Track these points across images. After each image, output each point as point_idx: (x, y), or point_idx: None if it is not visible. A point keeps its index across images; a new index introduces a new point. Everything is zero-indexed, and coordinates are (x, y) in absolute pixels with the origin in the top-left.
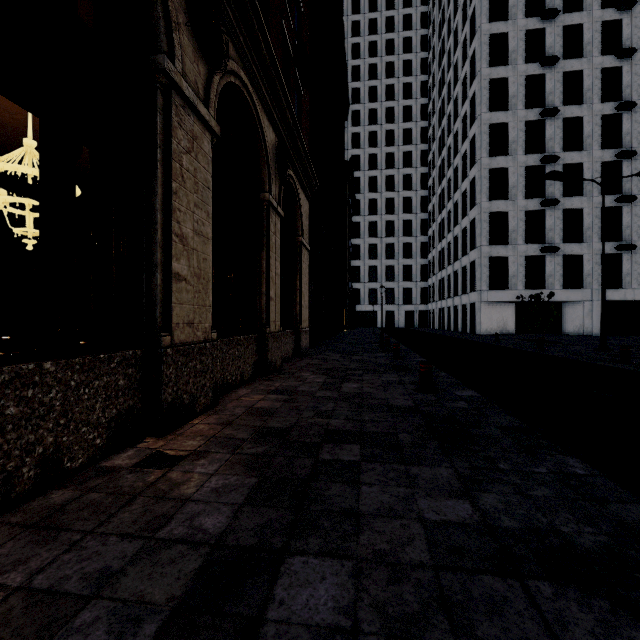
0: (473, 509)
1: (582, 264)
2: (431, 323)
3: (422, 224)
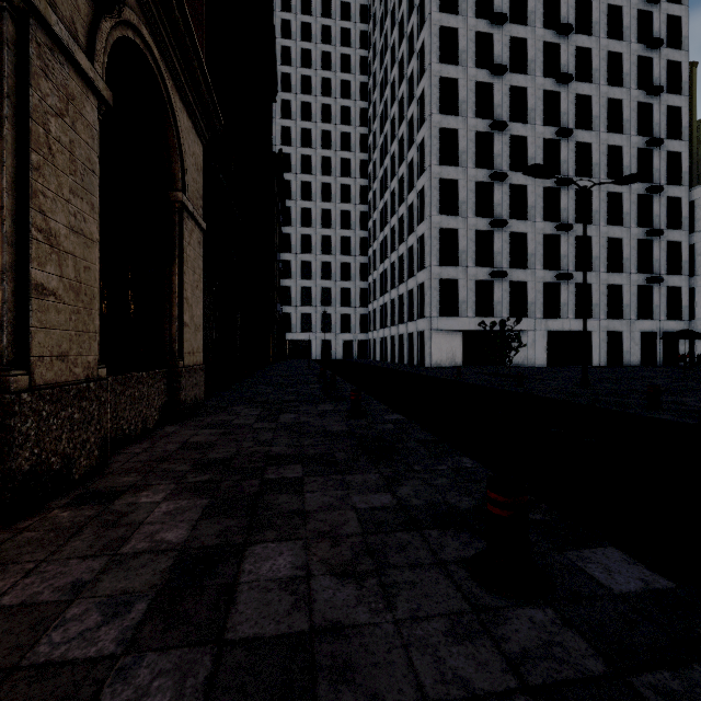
0: None
1: (527, 292)
2: (372, 354)
3: (362, 243)
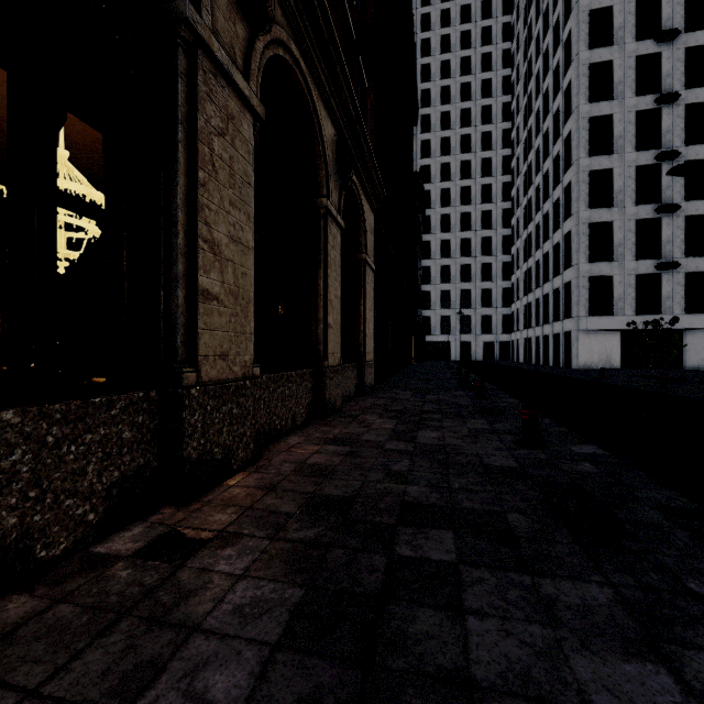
0: (681, 690)
1: None
2: (515, 355)
3: (504, 241)
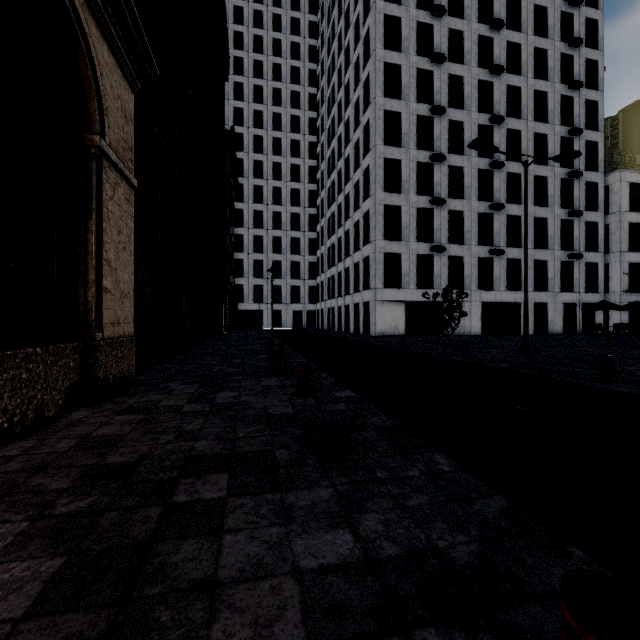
0: None
1: (463, 266)
2: (320, 323)
3: (310, 219)
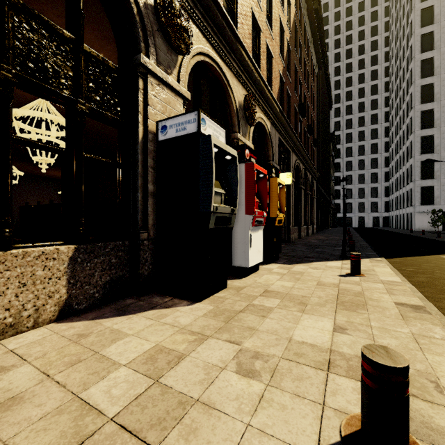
0: None
1: None
2: (391, 224)
3: (385, 160)
